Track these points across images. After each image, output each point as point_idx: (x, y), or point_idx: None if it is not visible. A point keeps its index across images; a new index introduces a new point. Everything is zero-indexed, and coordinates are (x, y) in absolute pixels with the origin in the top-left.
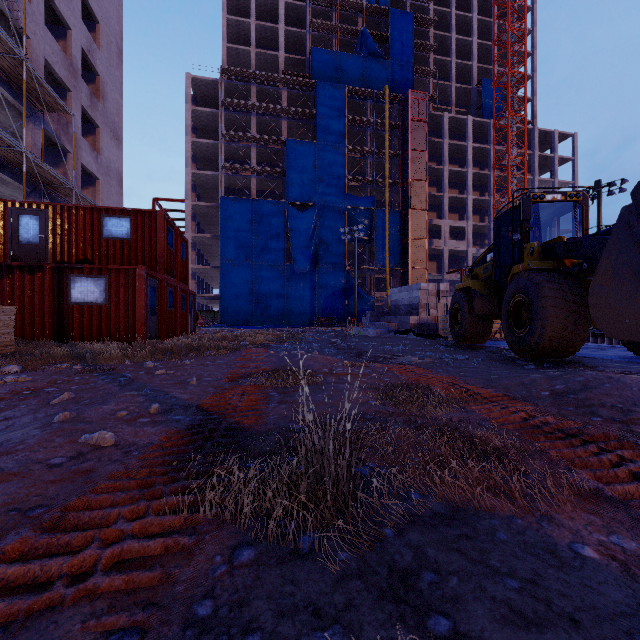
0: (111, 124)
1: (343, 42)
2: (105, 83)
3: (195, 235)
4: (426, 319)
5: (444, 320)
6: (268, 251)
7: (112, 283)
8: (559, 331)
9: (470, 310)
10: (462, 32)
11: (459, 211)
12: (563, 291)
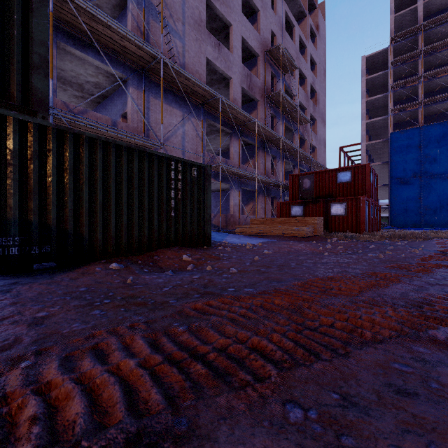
0: (321, 115)
1: None
2: (318, 94)
3: None
4: None
5: None
6: (437, 165)
7: (349, 205)
8: None
9: None
10: None
11: None
12: None
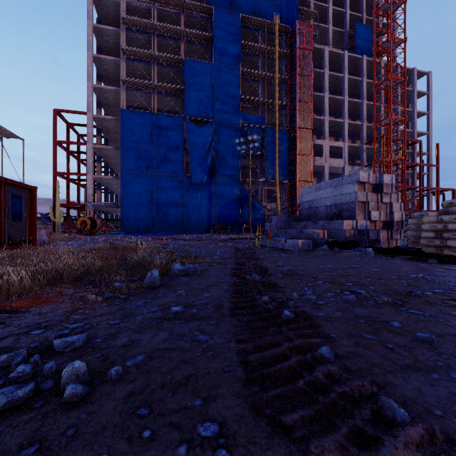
0: None
1: None
2: None
3: (97, 146)
4: (365, 224)
5: (435, 225)
6: (167, 162)
7: None
8: None
9: None
10: None
11: (335, 135)
12: None
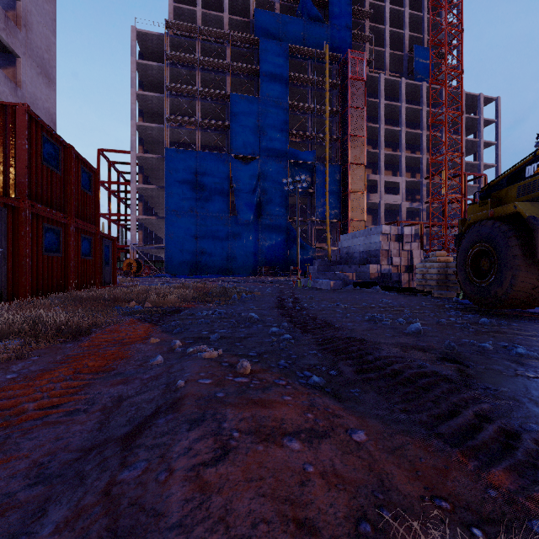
0: (38, 59)
1: (285, 7)
2: (29, 11)
3: (140, 186)
4: (388, 268)
5: (422, 270)
6: (212, 202)
7: None
8: None
9: (524, 252)
10: (394, 4)
11: (392, 168)
12: None
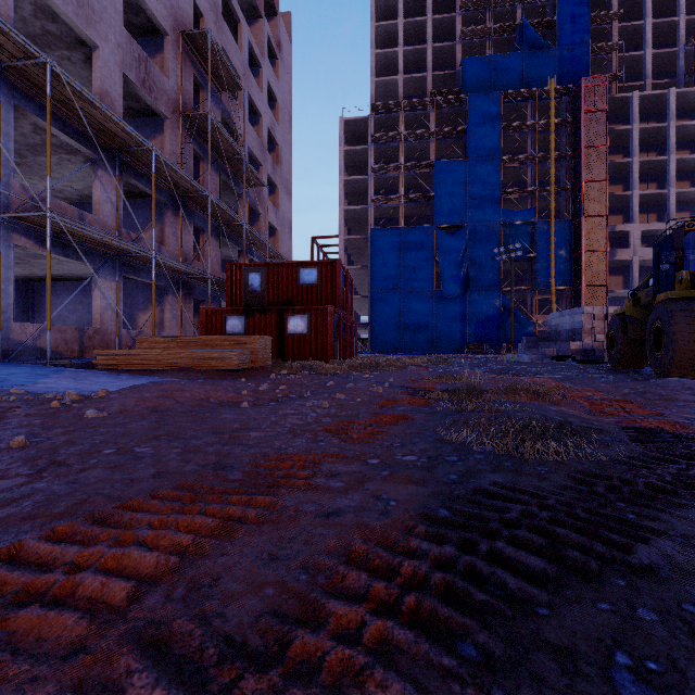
0: (285, 182)
1: (498, 42)
2: (281, 149)
3: (347, 267)
4: (591, 345)
5: None
6: (416, 278)
7: (312, 319)
8: (690, 353)
9: (624, 335)
10: None
11: (657, 210)
12: (694, 318)
